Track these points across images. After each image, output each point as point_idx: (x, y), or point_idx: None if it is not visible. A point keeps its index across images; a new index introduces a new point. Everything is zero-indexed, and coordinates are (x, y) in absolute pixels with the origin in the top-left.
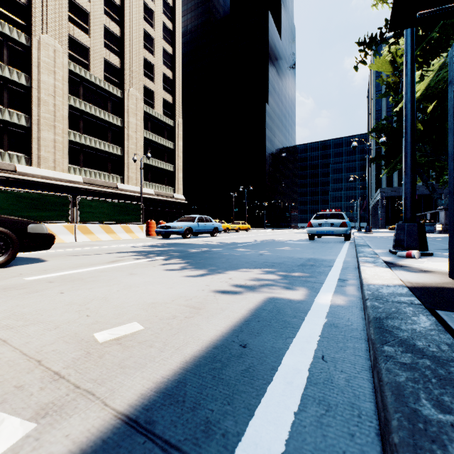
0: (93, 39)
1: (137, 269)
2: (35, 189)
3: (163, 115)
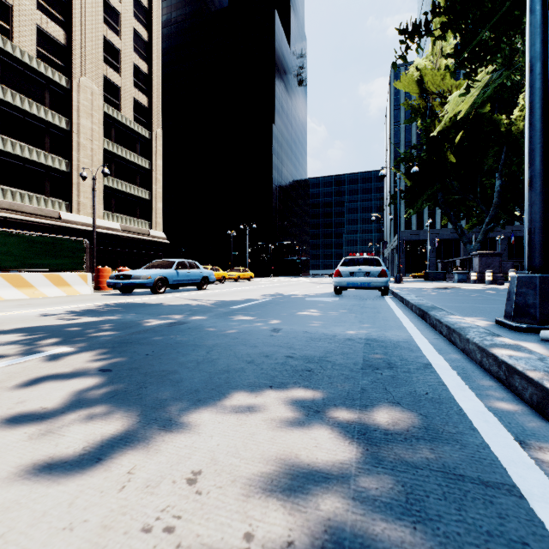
0: None
1: None
2: None
3: (134, 121)
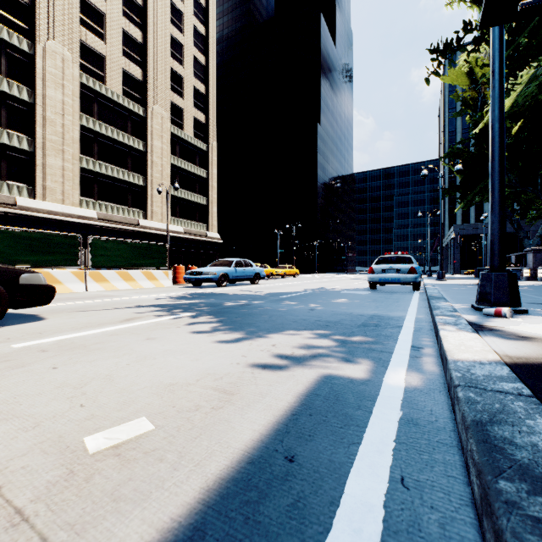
0: (110, 46)
1: (157, 331)
2: (39, 226)
3: (194, 137)
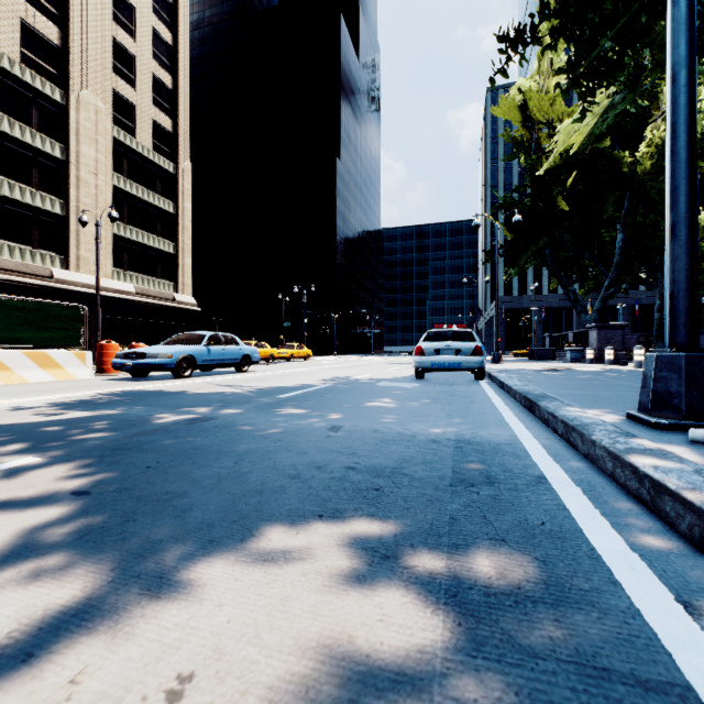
0: None
1: None
2: None
3: (154, 150)
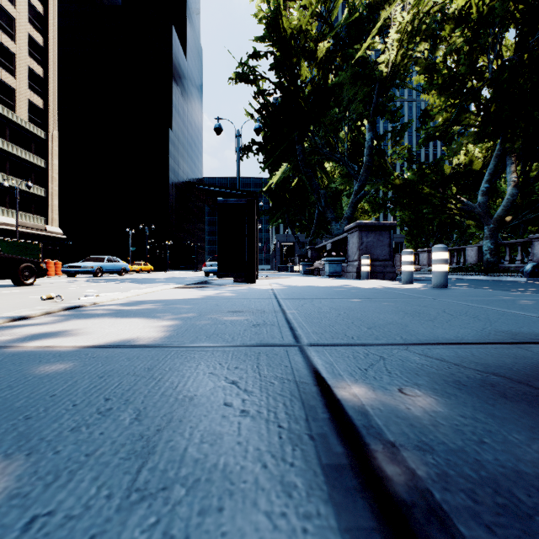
0: None
1: (115, 284)
2: None
3: (29, 122)
